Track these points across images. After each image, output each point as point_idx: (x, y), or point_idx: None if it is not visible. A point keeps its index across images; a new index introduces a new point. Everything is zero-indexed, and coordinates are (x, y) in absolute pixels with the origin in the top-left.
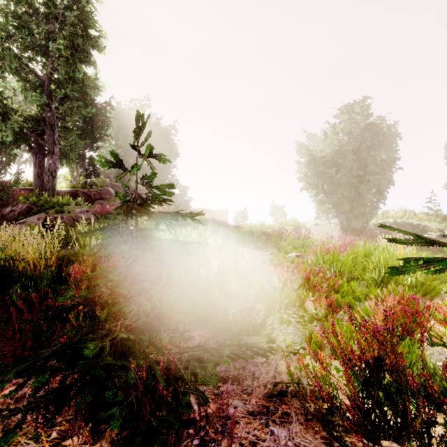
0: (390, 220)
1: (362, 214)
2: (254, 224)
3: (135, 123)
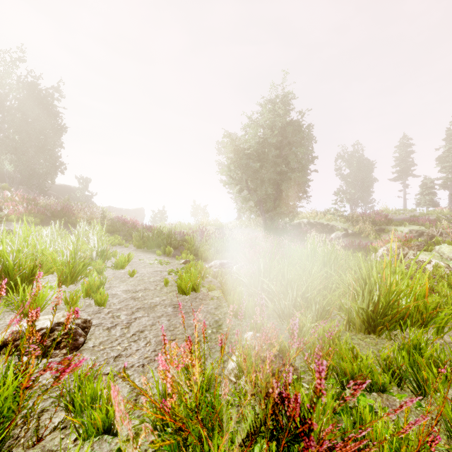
0: (305, 220)
1: (284, 213)
2: (173, 225)
3: (0, 81)
